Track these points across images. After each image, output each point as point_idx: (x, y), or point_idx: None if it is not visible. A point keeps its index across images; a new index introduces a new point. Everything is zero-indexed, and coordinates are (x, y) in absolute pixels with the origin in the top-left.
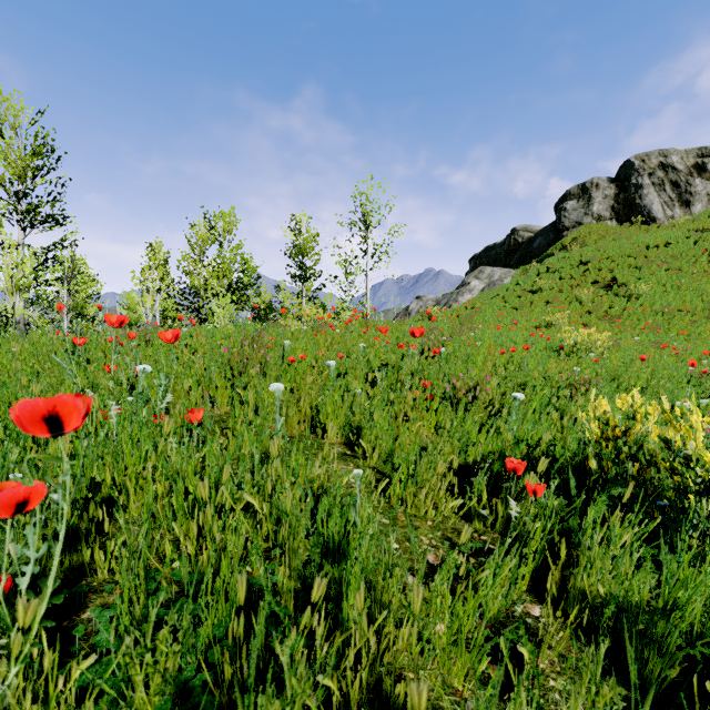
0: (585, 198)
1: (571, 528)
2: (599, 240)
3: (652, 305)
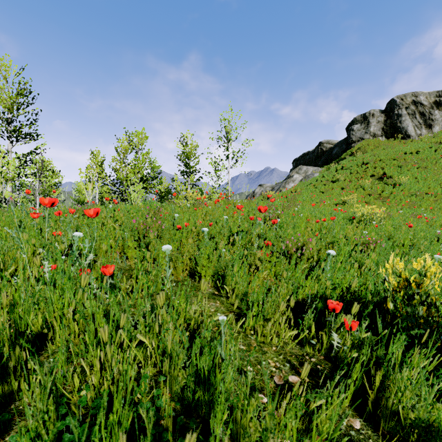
0: (365, 122)
1: (379, 355)
2: (374, 149)
3: (409, 190)
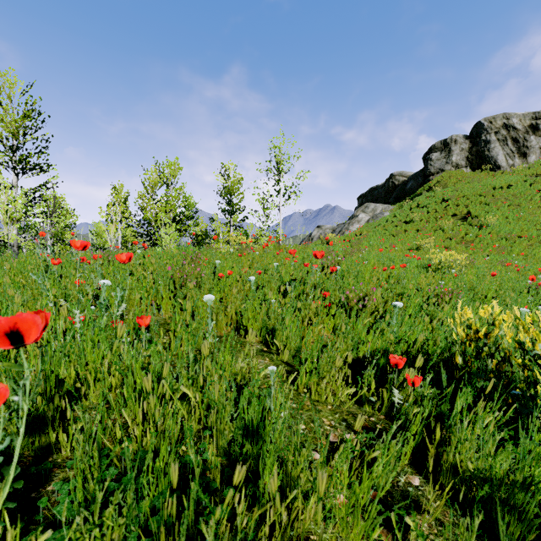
0: (446, 150)
1: (443, 412)
2: (457, 182)
3: (498, 233)
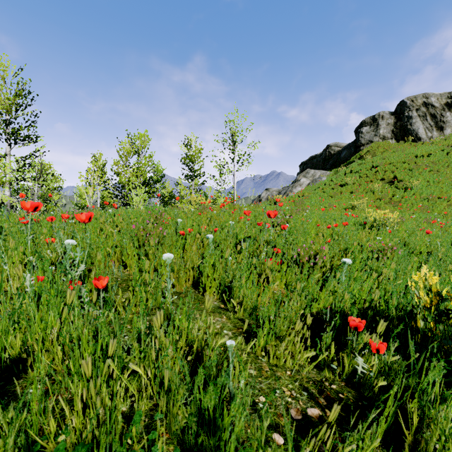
0: (374, 125)
1: (411, 384)
2: (384, 152)
3: (421, 194)
